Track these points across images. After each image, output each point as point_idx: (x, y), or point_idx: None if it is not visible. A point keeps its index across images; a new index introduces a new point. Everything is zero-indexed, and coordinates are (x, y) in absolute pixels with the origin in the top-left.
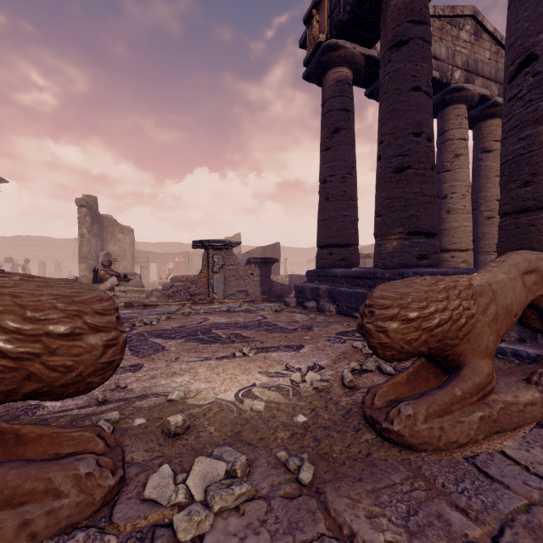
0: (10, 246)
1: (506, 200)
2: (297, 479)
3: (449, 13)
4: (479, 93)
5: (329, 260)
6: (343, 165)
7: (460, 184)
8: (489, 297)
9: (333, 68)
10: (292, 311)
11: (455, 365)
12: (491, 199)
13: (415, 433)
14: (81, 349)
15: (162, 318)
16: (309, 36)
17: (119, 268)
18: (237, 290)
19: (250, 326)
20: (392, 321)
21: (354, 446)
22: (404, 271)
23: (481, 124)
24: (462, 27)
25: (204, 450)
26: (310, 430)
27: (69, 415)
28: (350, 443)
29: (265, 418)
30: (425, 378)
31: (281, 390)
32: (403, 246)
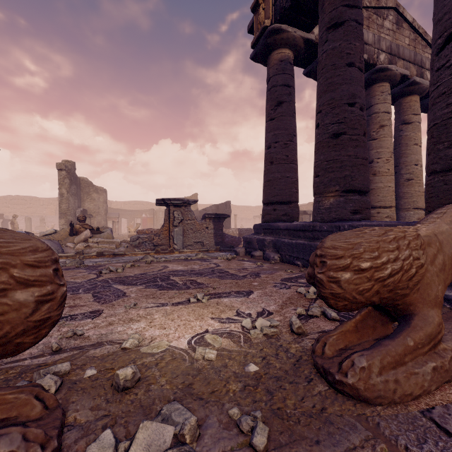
0: (2, 204)
1: (434, 160)
2: (251, 445)
3: (375, 5)
4: (401, 73)
5: (273, 215)
6: (285, 133)
7: (384, 151)
8: (437, 247)
9: (277, 49)
10: (241, 260)
11: (404, 314)
12: (410, 164)
13: (370, 387)
14: (5, 306)
15: (127, 266)
16: (256, 22)
17: (94, 223)
18: (194, 241)
19: (205, 273)
20: (344, 272)
21: (307, 400)
22: (340, 224)
23: (402, 100)
24: (386, 17)
25: (152, 406)
26: (262, 381)
27: (20, 366)
28: (303, 396)
29: (217, 368)
30: (372, 326)
31: (232, 337)
32: (339, 202)
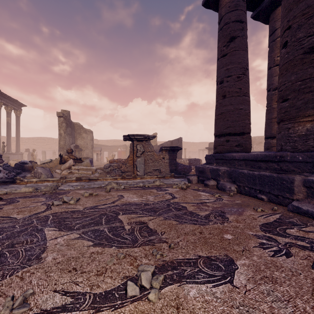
0: (31, 143)
1: None
2: None
3: None
4: None
5: (226, 146)
6: (238, 66)
7: None
8: None
9: None
10: (196, 189)
11: None
12: None
13: None
14: None
15: (85, 195)
16: None
17: (83, 154)
18: (153, 169)
19: (159, 209)
20: None
21: None
22: None
23: None
24: None
25: None
26: None
27: None
28: None
29: None
30: None
31: None
32: None
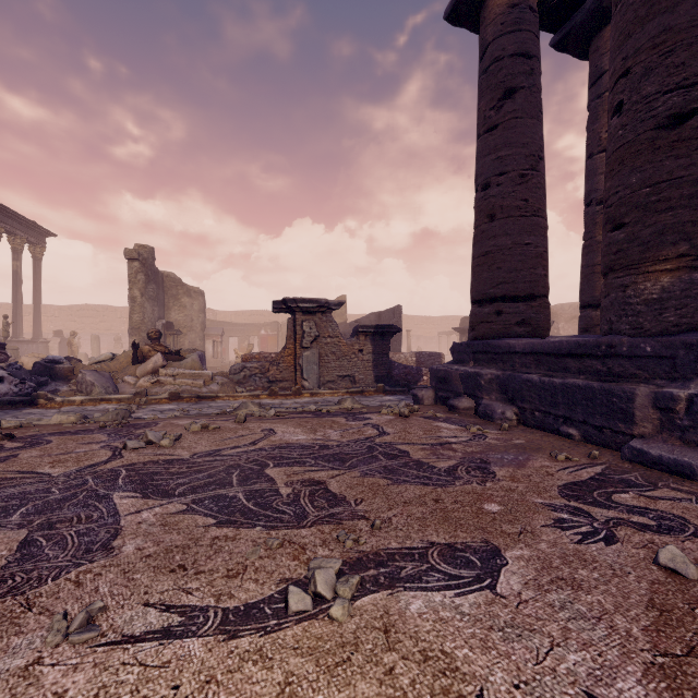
0: (66, 317)
1: None
2: None
3: None
4: None
5: (496, 325)
6: (521, 152)
7: None
8: None
9: None
10: (430, 416)
11: None
12: None
13: None
14: None
15: (192, 429)
16: None
17: (184, 343)
18: (339, 375)
19: (351, 456)
20: None
21: None
22: None
23: None
24: None
25: None
26: None
27: None
28: None
29: None
30: None
31: None
32: (689, 285)
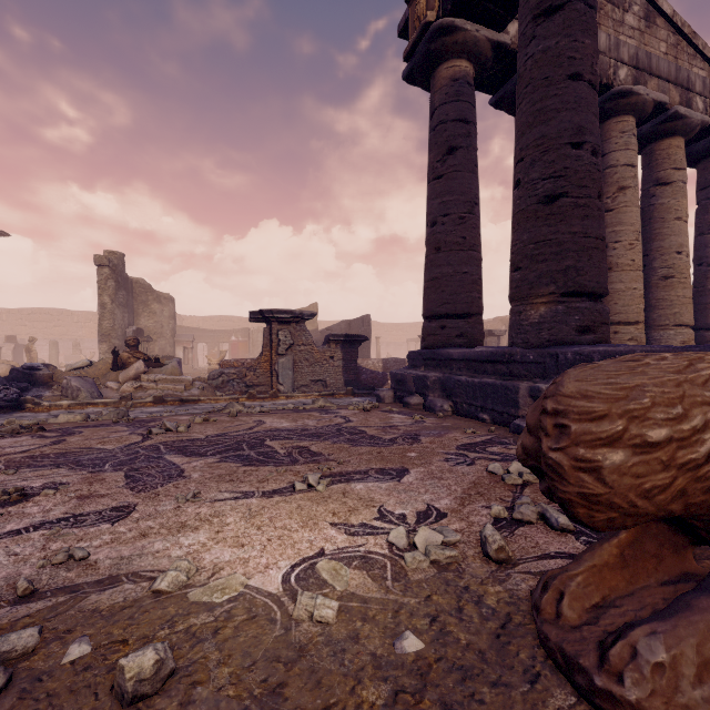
0: (15, 321)
1: None
2: None
3: None
4: (654, 100)
5: (441, 337)
6: (461, 199)
7: (626, 229)
8: None
9: (447, 61)
10: (387, 410)
11: None
12: (669, 251)
13: None
14: None
15: (196, 421)
16: (411, 17)
17: (154, 350)
18: (312, 379)
19: (325, 434)
20: (611, 449)
21: None
22: (558, 350)
23: (654, 145)
24: (628, 8)
25: None
26: (431, 680)
27: None
28: None
29: (338, 643)
30: (655, 555)
31: (370, 567)
32: (555, 313)
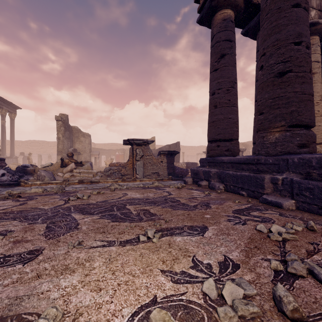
0: (25, 146)
1: None
2: None
3: None
4: None
5: (217, 151)
6: (227, 80)
7: (314, 95)
8: None
9: (220, 10)
10: (190, 188)
11: None
12: None
13: None
14: None
15: (93, 193)
16: None
17: (81, 158)
18: (152, 172)
19: (158, 202)
20: None
21: None
22: (288, 157)
23: None
24: None
25: None
26: None
27: None
28: None
29: None
30: None
31: (191, 319)
32: (285, 137)
